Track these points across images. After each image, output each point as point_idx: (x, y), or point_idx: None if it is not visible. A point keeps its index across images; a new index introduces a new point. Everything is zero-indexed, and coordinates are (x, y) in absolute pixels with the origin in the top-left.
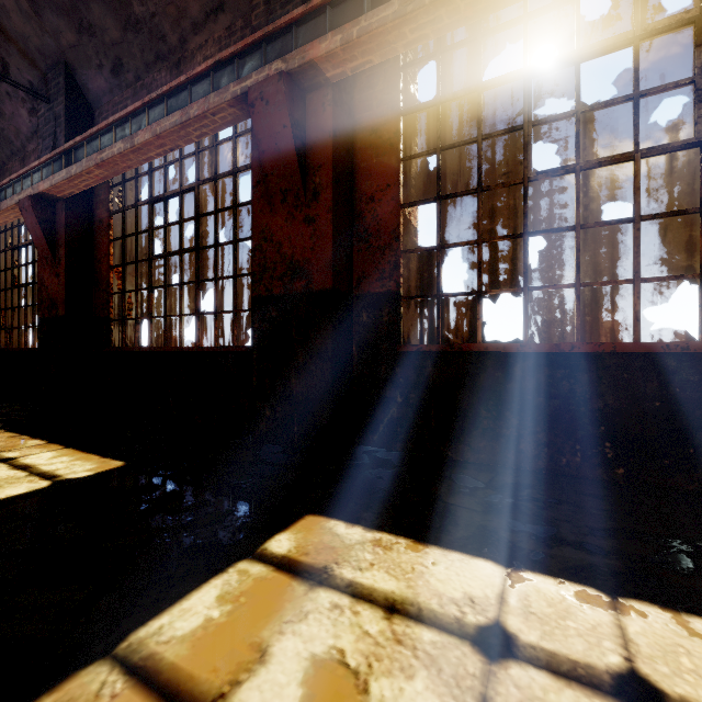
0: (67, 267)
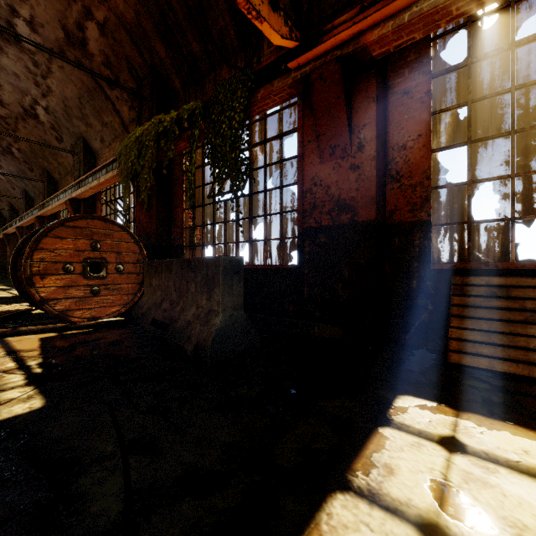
0: None
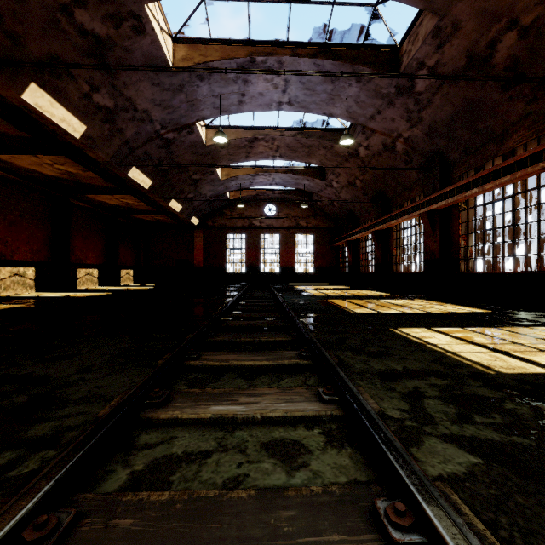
0: (440, 238)
